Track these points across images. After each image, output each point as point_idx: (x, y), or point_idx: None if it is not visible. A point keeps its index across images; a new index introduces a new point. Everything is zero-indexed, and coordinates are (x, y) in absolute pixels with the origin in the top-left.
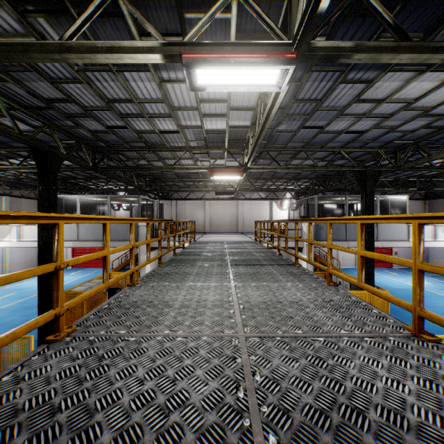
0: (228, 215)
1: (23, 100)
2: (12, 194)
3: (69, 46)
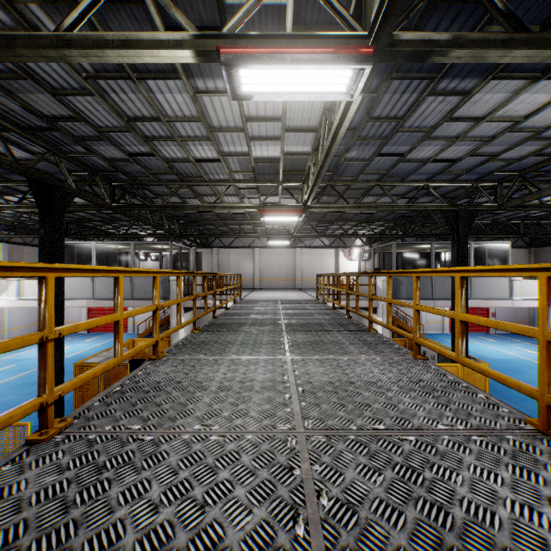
0: (283, 267)
1: (19, 118)
2: (12, 241)
3: (69, 40)
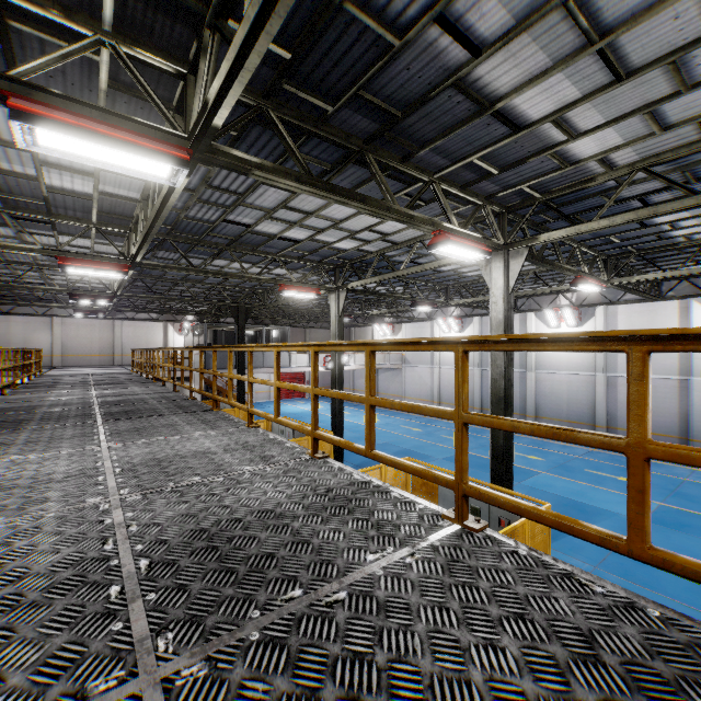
0: (97, 340)
1: None
2: None
3: None
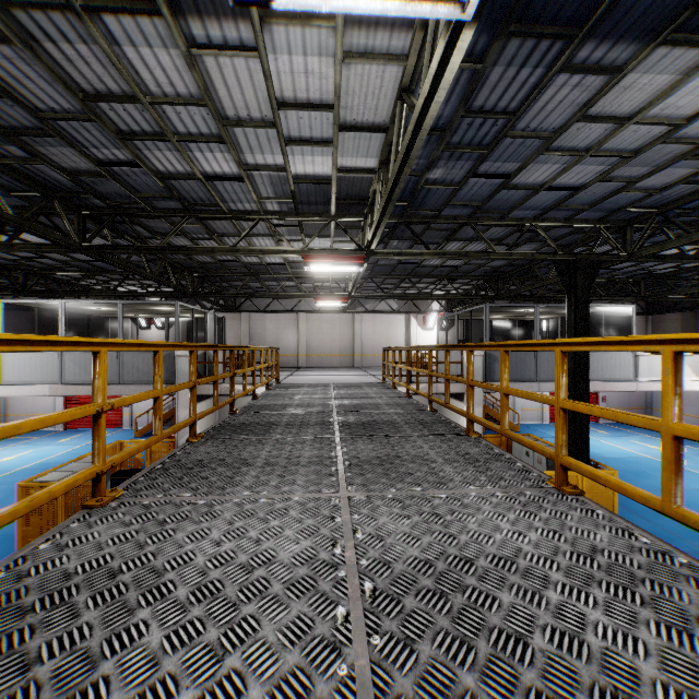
0: (337, 338)
1: None
2: None
3: None
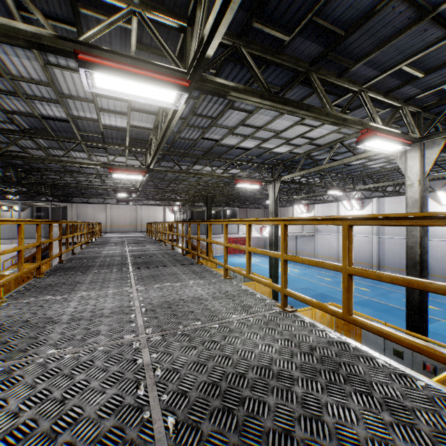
0: (128, 217)
1: None
2: None
3: (62, 160)
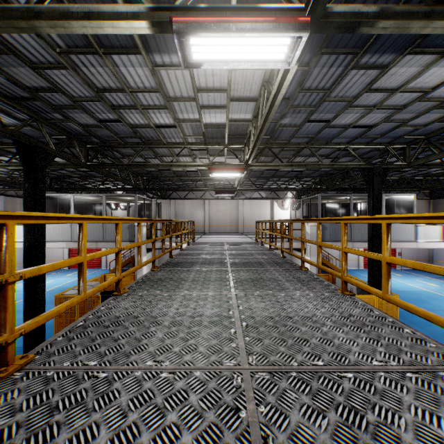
0: (228, 215)
1: (5, 89)
2: (7, 193)
3: (39, 12)
